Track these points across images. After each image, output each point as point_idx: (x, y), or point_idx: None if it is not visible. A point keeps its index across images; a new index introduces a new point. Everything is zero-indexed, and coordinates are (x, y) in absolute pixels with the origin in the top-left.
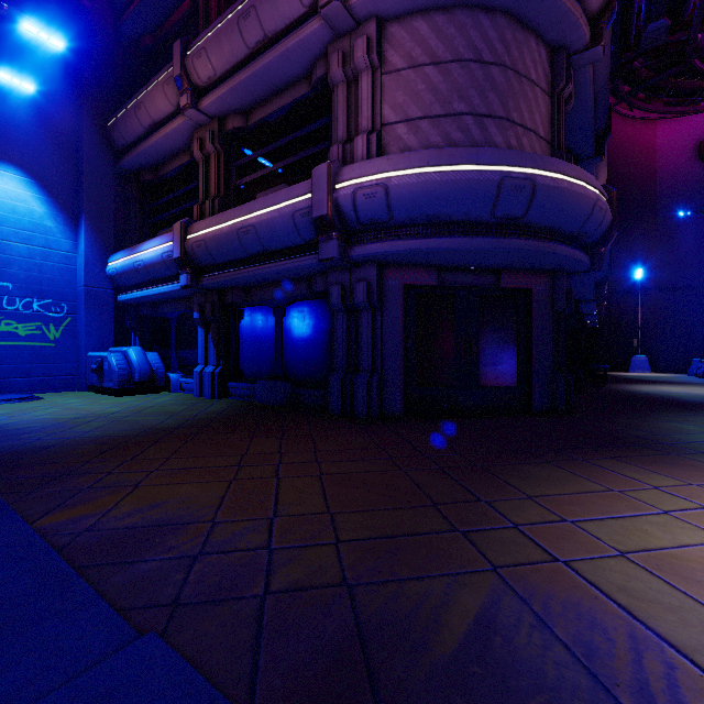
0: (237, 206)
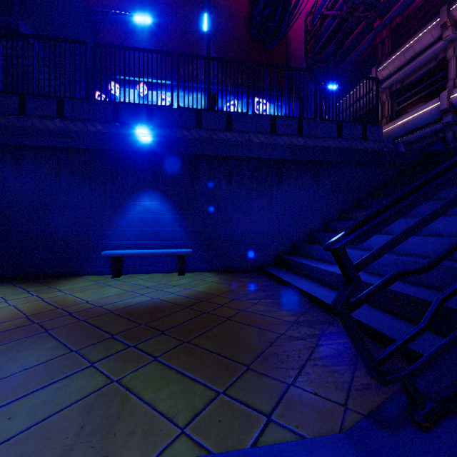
0: (396, 117)
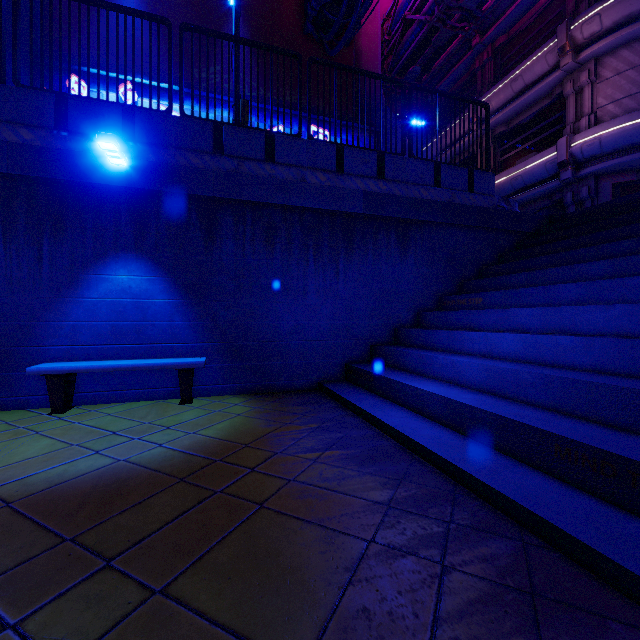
0: (500, 171)
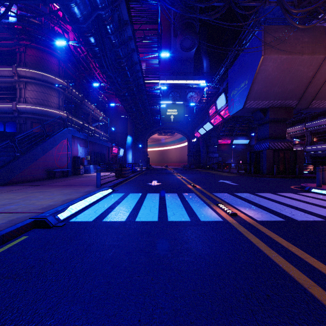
0: None
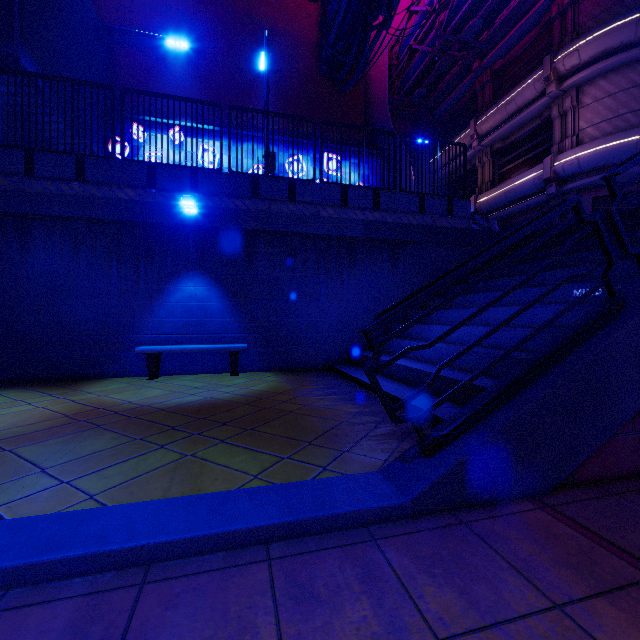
0: (498, 183)
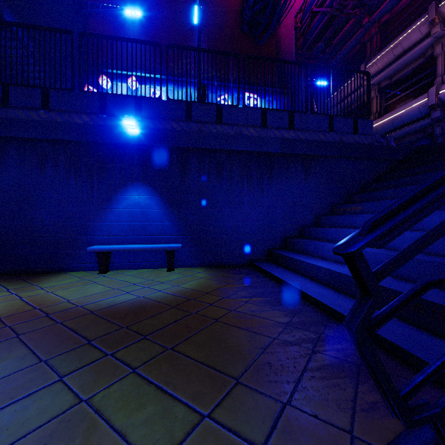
0: (384, 113)
